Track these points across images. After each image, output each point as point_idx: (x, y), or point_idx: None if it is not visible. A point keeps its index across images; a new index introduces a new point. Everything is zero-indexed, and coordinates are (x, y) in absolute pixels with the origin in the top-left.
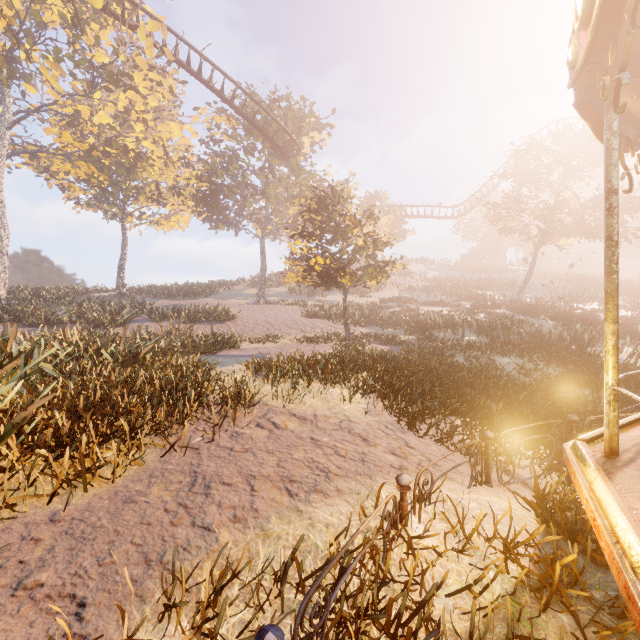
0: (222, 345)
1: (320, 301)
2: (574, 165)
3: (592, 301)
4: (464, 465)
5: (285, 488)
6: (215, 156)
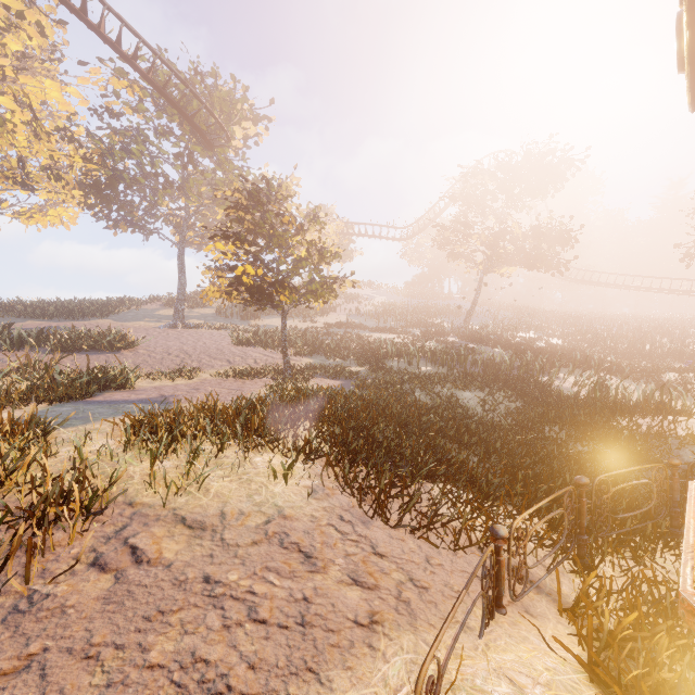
0: (104, 385)
1: (256, 325)
2: (516, 194)
3: (528, 330)
4: (457, 571)
5: None
6: (113, 134)
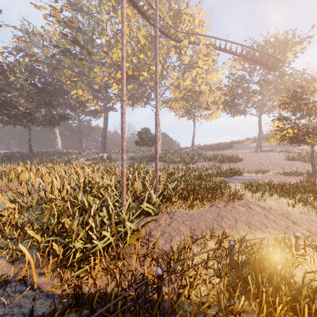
0: (234, 174)
1: (301, 149)
2: None
3: None
4: None
5: (247, 225)
6: (233, 81)
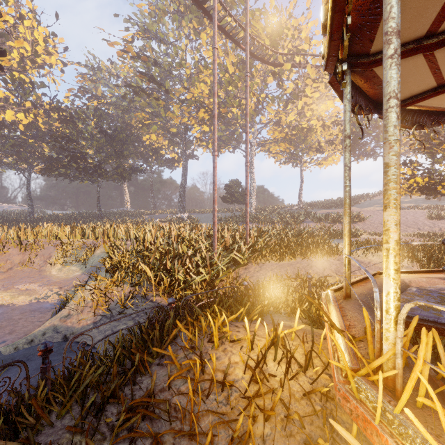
0: None
1: None
2: None
3: None
4: None
5: (335, 273)
6: None
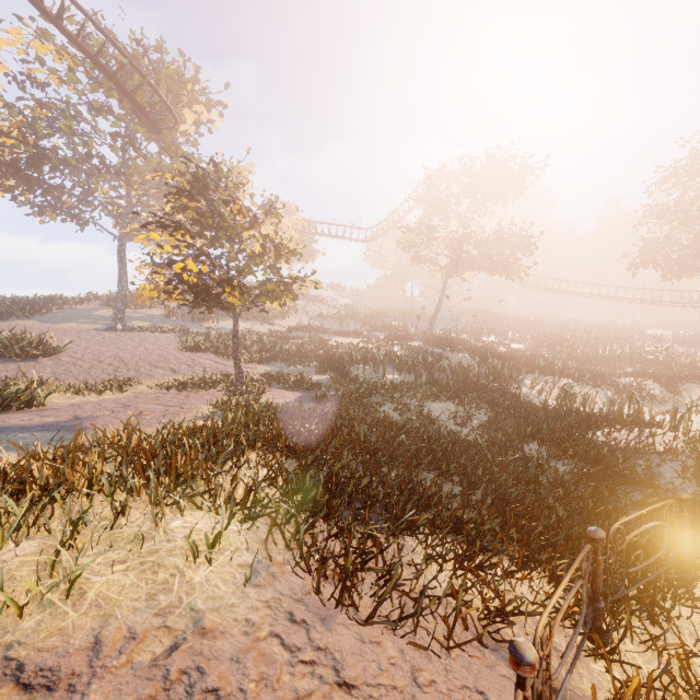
0: (0, 404)
1: (209, 328)
2: (479, 199)
3: (490, 334)
4: (456, 690)
5: None
6: (38, 106)
